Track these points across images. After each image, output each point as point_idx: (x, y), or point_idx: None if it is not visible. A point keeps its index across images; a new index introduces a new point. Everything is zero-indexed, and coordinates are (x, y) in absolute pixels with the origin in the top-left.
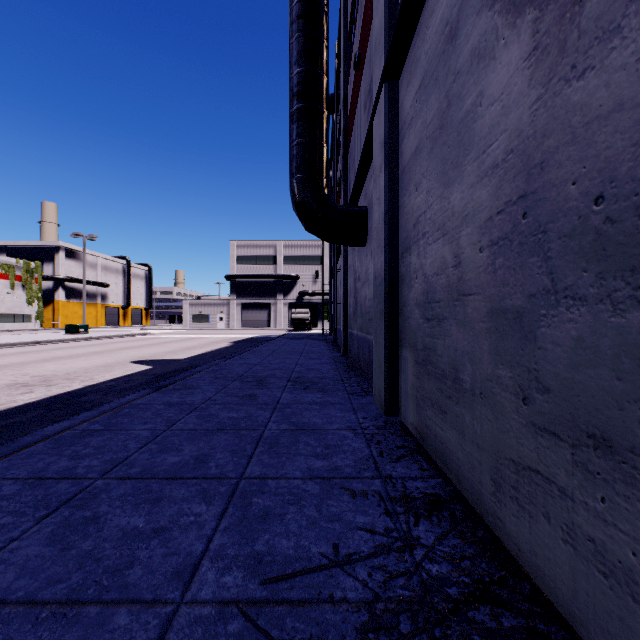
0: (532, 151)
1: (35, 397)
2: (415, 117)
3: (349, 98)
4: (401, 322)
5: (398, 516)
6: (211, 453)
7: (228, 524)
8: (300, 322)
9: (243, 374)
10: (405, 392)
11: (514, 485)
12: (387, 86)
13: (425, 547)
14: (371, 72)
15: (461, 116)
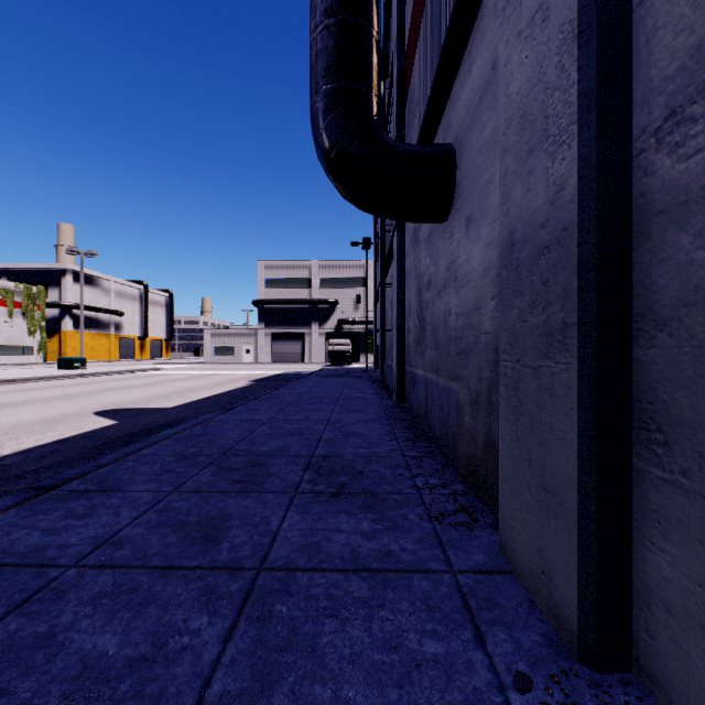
0: None
1: None
2: None
3: (407, 25)
4: (658, 362)
5: None
6: None
7: None
8: (339, 355)
9: (232, 447)
10: None
11: None
12: None
13: None
14: None
15: None
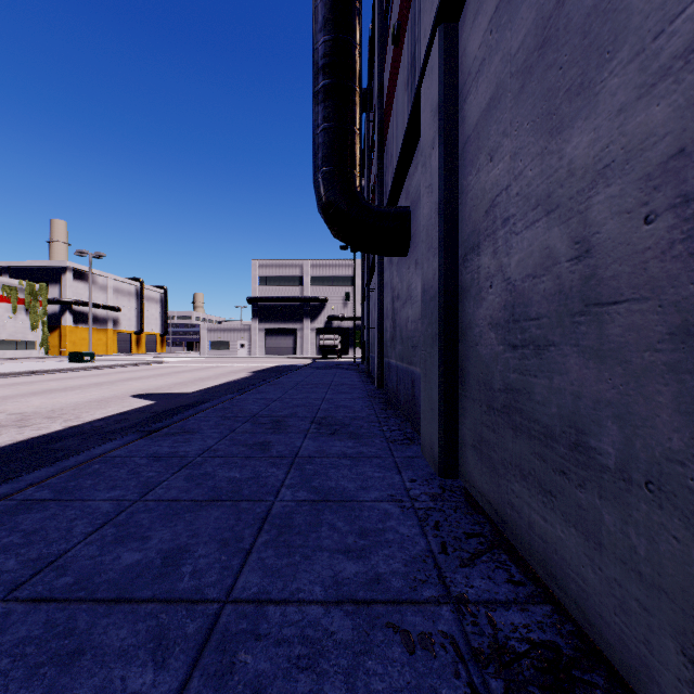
0: None
1: None
2: (488, 56)
3: (385, 86)
4: (463, 350)
5: None
6: (190, 545)
7: None
8: (329, 349)
9: (257, 413)
10: (470, 447)
11: None
12: (443, 29)
13: None
14: (415, 37)
15: (592, 1)
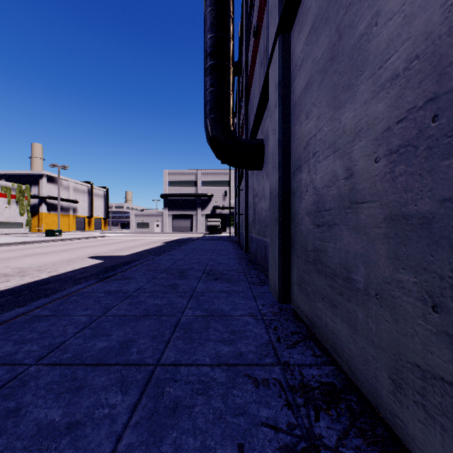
0: (446, 49)
1: (9, 285)
2: (306, 58)
3: (249, 61)
4: (292, 228)
5: (299, 409)
6: (135, 338)
7: (139, 418)
8: (214, 228)
9: (169, 267)
10: (296, 285)
11: (420, 391)
12: (281, 38)
13: (329, 449)
14: (267, 35)
15: (353, 42)
